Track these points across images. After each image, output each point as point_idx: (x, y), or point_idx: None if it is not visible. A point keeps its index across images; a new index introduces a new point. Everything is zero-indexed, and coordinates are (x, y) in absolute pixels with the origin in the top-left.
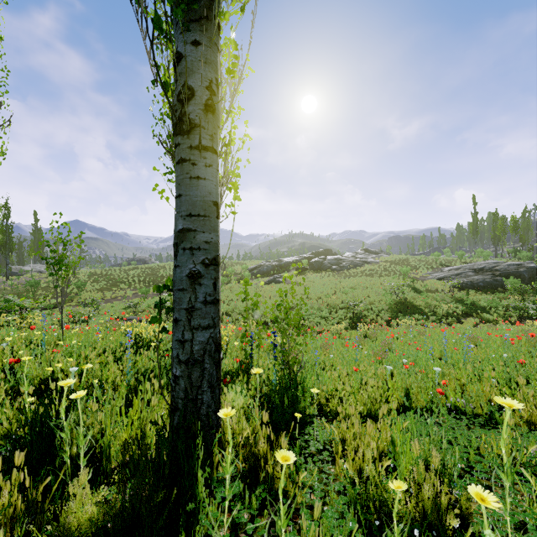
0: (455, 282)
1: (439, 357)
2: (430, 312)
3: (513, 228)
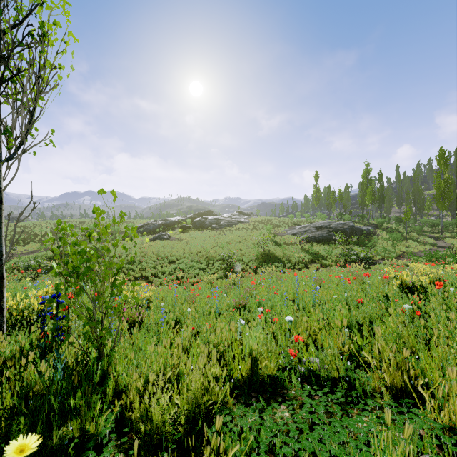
0: (304, 236)
1: (292, 299)
2: (286, 260)
3: (339, 198)
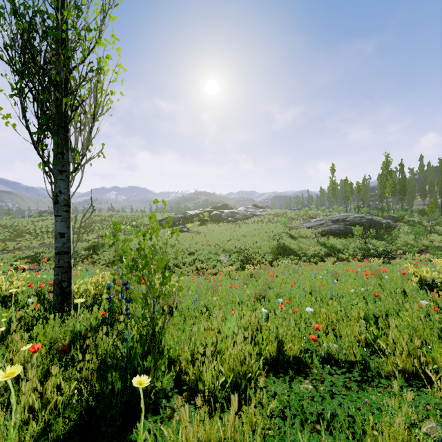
0: (319, 230)
1: (309, 292)
2: (302, 254)
3: (357, 191)
